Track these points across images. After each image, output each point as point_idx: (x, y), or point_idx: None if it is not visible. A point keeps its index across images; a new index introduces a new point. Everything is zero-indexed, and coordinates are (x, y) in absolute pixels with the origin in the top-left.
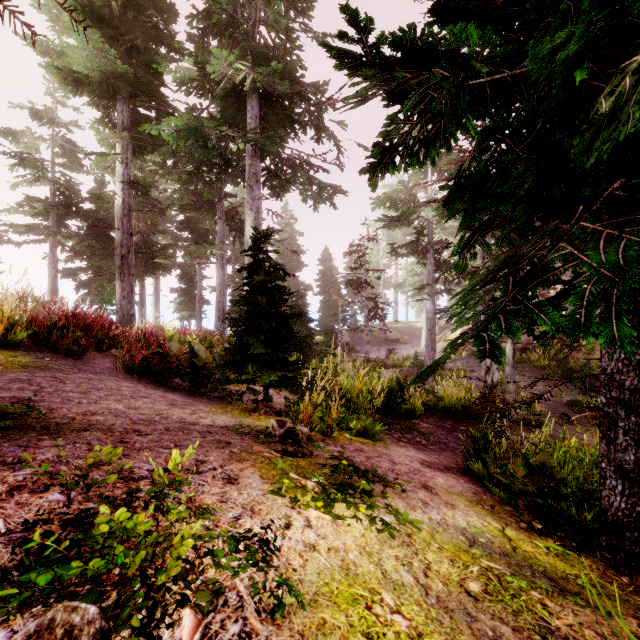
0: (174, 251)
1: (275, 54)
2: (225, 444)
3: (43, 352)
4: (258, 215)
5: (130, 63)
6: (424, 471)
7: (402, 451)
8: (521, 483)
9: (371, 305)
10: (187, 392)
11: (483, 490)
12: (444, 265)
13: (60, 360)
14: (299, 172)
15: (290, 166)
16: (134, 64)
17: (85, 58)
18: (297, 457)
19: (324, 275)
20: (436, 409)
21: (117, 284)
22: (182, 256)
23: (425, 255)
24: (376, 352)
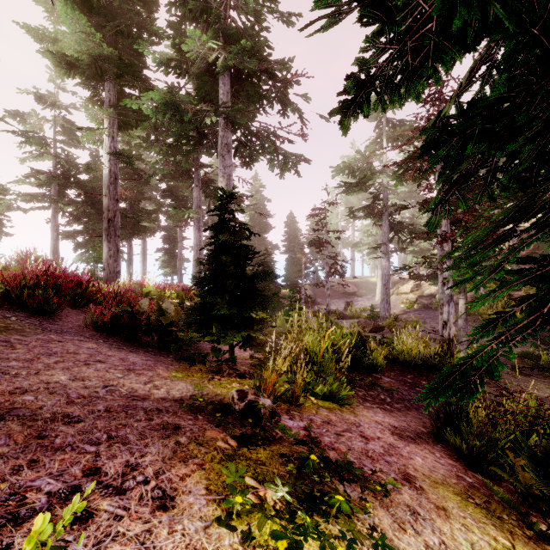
0: (157, 215)
1: (244, 35)
2: (172, 430)
3: (13, 311)
4: (229, 182)
5: (116, 47)
6: (399, 447)
7: (370, 416)
8: (521, 475)
9: (331, 262)
10: (155, 349)
11: (462, 466)
12: (398, 226)
13: (28, 319)
14: (267, 143)
15: (258, 138)
16: (119, 48)
17: (75, 42)
18: (257, 446)
19: (289, 236)
20: (396, 362)
21: (104, 244)
22: (165, 220)
23: (380, 217)
24: (335, 304)
